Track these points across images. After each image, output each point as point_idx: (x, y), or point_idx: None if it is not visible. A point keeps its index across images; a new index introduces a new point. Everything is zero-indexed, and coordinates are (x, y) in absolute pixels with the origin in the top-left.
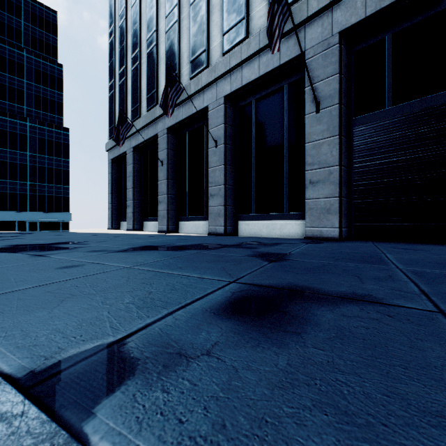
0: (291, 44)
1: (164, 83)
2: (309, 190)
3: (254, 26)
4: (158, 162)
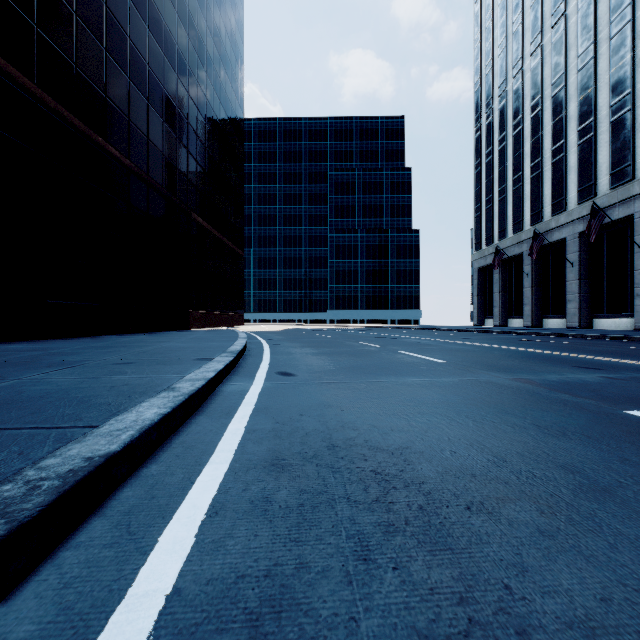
0: (625, 207)
1: (529, 215)
2: (636, 300)
3: (600, 190)
4: (523, 274)
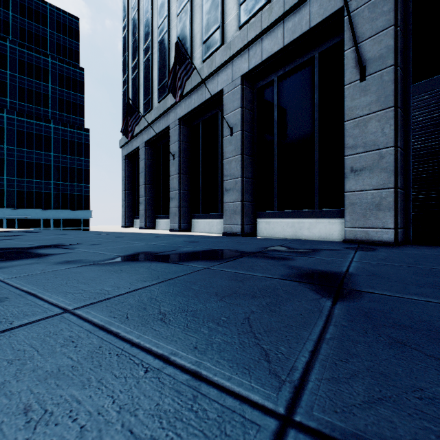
0: None
1: None
2: (350, 180)
3: None
4: (170, 155)
